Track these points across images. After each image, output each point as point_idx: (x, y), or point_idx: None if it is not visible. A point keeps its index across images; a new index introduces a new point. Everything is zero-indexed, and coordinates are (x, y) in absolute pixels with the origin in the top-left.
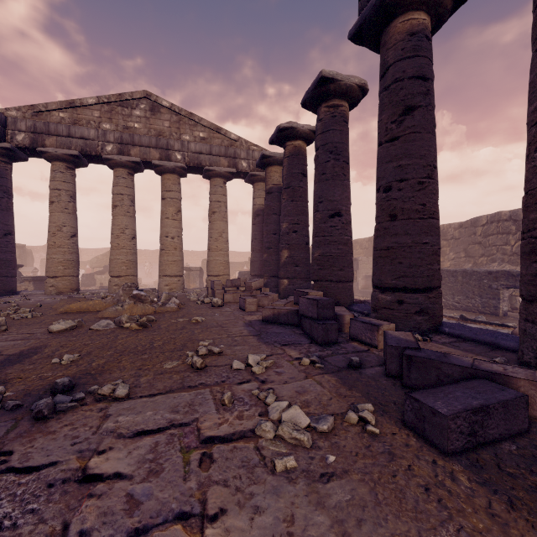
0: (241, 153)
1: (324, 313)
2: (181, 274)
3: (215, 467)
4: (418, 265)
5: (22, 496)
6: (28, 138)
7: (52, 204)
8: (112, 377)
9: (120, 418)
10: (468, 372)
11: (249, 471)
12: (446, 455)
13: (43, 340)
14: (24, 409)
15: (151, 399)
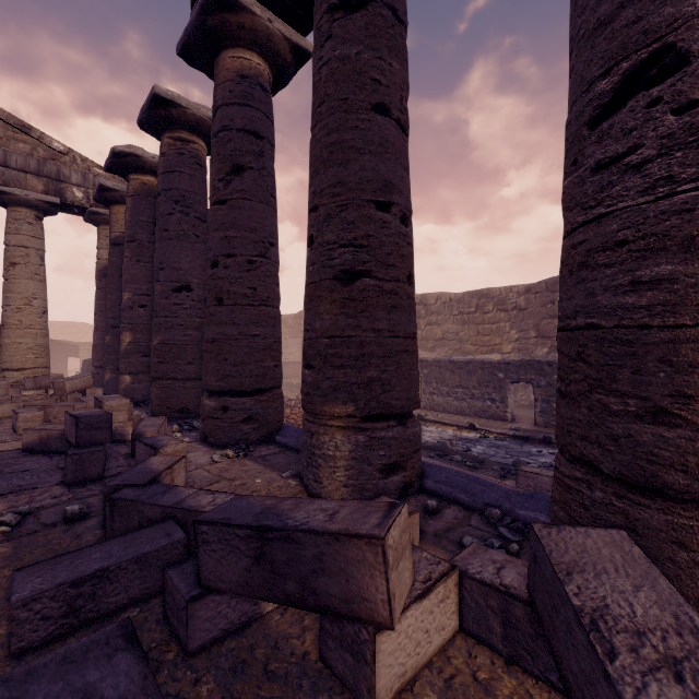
0: (71, 174)
1: (91, 436)
2: None
3: None
4: (246, 362)
5: None
6: None
7: None
8: None
9: None
10: (168, 513)
11: None
12: (11, 657)
13: None
14: None
15: None
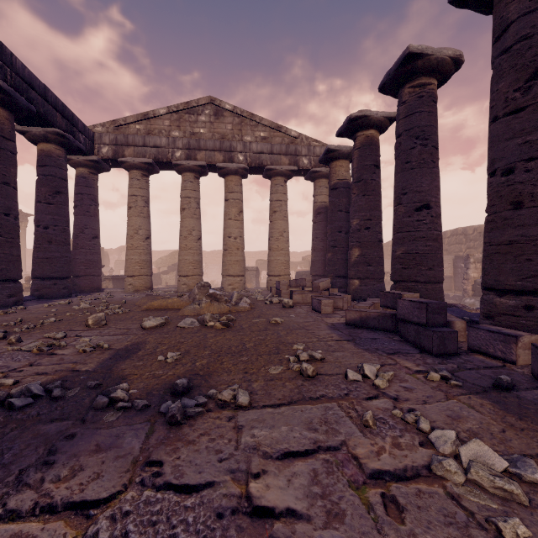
0: (302, 149)
1: (434, 318)
2: (243, 274)
3: (410, 519)
4: None
5: (194, 525)
6: (111, 150)
7: (130, 209)
8: (223, 381)
9: (255, 431)
10: None
11: (464, 534)
12: None
13: (140, 336)
14: (153, 411)
15: (277, 411)
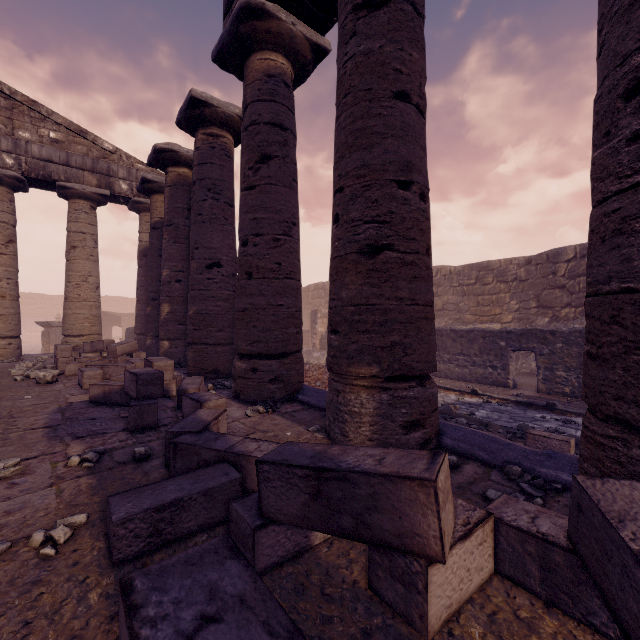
0: (119, 170)
1: (147, 390)
2: (15, 335)
3: None
4: (272, 329)
5: None
6: None
7: None
8: None
9: None
10: (222, 456)
11: None
12: (113, 566)
13: None
14: None
15: None
